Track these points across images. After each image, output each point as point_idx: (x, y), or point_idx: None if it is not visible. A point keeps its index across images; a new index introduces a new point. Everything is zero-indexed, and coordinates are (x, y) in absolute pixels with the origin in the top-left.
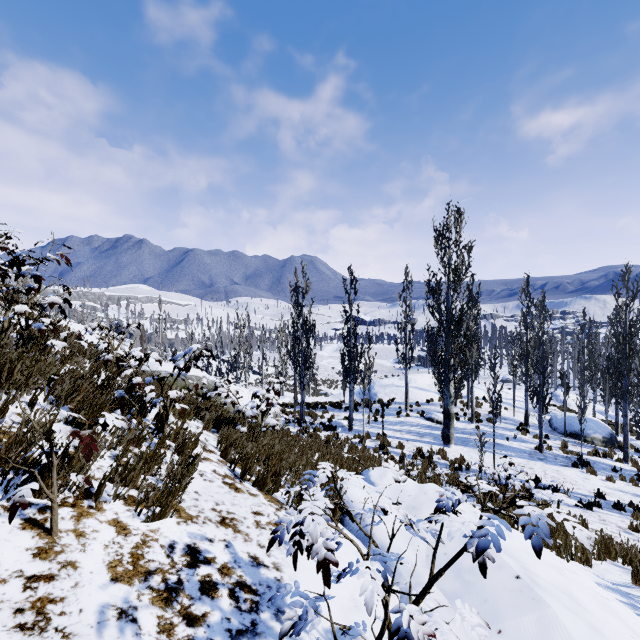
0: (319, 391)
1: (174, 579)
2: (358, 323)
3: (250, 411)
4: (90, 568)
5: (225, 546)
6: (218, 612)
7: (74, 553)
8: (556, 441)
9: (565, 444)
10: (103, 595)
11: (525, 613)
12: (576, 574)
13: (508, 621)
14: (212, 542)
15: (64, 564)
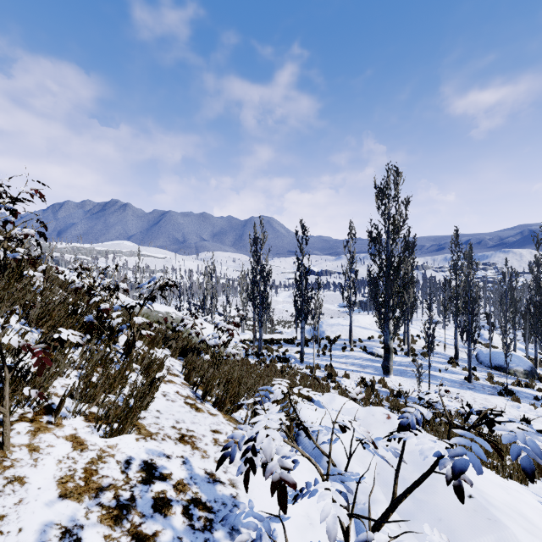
0: (275, 330)
1: (127, 496)
2: (309, 269)
3: (212, 340)
4: (38, 484)
5: (182, 462)
6: (170, 531)
7: (24, 468)
8: (483, 373)
9: (491, 375)
10: (48, 513)
11: (483, 534)
12: (519, 493)
13: (466, 541)
14: (169, 458)
15: (11, 479)
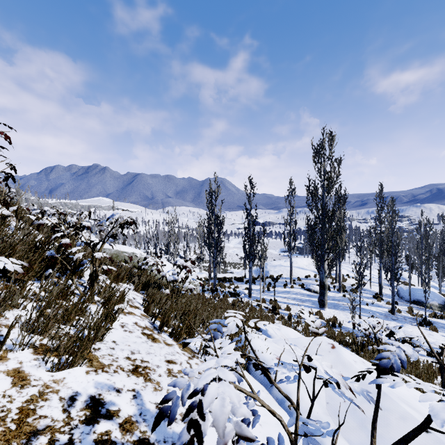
0: (227, 271)
1: (64, 440)
2: (256, 218)
3: (171, 276)
4: None
5: (133, 396)
6: None
7: None
8: (403, 306)
9: (411, 308)
10: None
11: None
12: None
13: None
14: (119, 392)
15: None
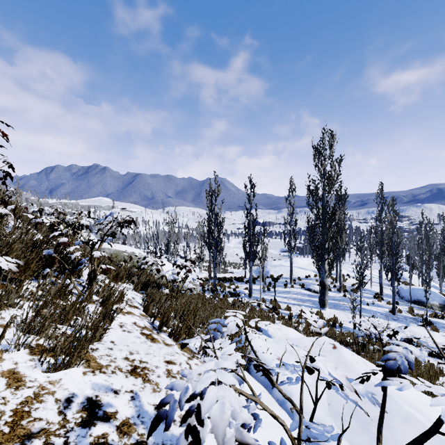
0: (227, 271)
1: (59, 443)
2: (256, 217)
3: (171, 276)
4: None
5: (131, 398)
6: None
7: None
8: (404, 306)
9: (412, 308)
10: None
11: None
12: None
13: None
14: (117, 394)
15: None
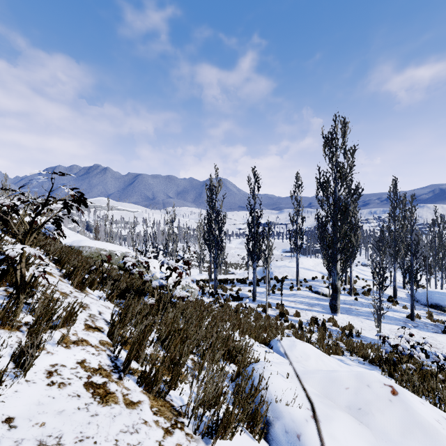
0: (228, 271)
1: None
2: (260, 214)
3: (157, 281)
4: None
5: None
6: None
7: None
8: (421, 311)
9: (430, 314)
10: None
11: None
12: None
13: None
14: None
15: None
